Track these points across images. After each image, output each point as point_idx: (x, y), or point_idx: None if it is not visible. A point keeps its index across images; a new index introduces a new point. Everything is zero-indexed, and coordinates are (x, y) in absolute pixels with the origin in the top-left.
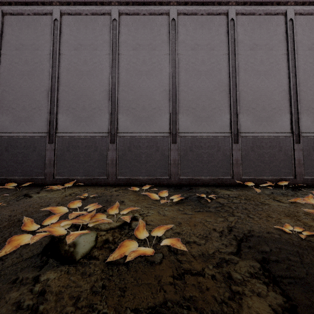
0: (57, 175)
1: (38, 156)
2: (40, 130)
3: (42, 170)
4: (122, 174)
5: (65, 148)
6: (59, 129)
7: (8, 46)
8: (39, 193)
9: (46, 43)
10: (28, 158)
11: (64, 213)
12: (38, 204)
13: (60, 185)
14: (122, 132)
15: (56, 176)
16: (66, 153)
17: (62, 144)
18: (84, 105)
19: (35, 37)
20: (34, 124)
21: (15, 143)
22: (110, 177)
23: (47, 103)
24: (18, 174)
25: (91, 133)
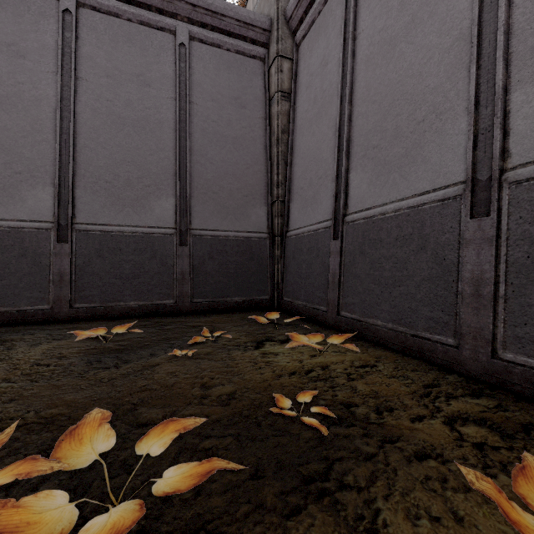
0: (343, 308)
1: (320, 266)
2: (325, 215)
3: (325, 295)
4: (528, 348)
5: (356, 247)
6: (350, 207)
7: (300, 93)
8: (283, 343)
9: (337, 40)
10: (311, 271)
11: (32, 474)
12: (212, 376)
13: (322, 335)
14: (533, 159)
15: (341, 311)
16: (358, 260)
17: (352, 239)
18: (397, 126)
19: (325, 43)
20: (319, 207)
21: (300, 244)
22: (467, 345)
23: (335, 158)
24: (301, 298)
25: (413, 197)
